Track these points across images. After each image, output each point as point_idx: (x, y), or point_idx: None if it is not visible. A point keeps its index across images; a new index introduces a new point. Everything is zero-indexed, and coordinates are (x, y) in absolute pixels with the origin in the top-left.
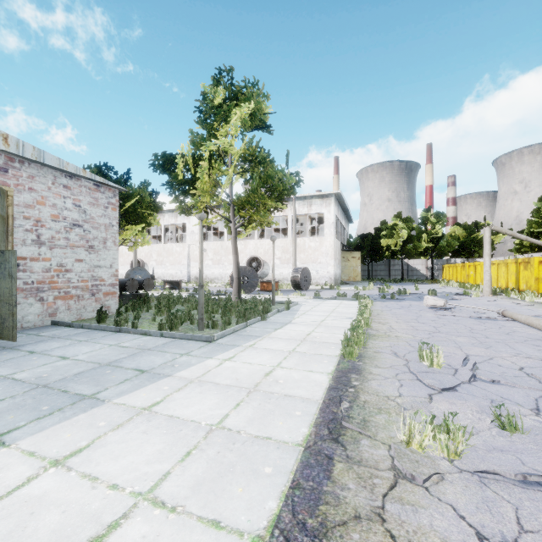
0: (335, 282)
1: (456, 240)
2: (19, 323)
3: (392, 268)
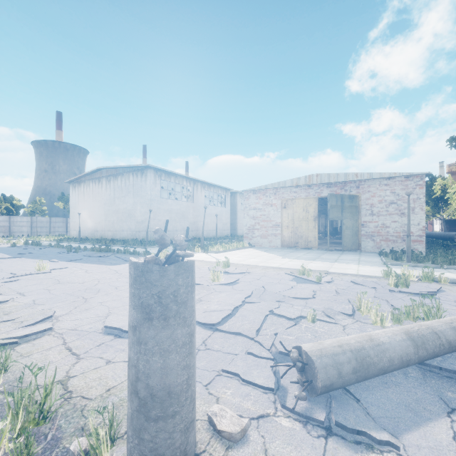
0: None
1: None
2: (363, 249)
3: None
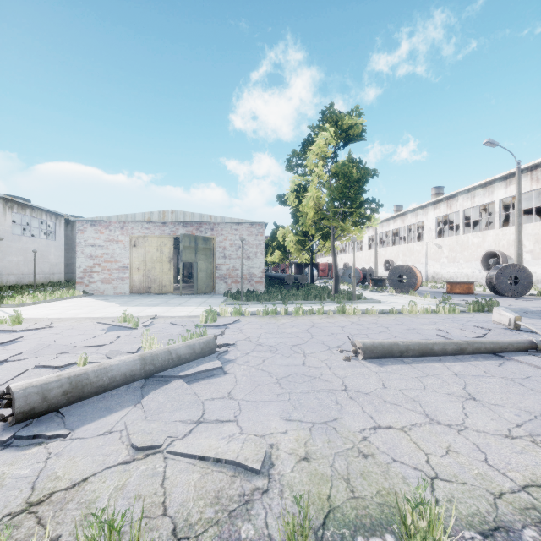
0: None
1: None
2: (217, 291)
3: None
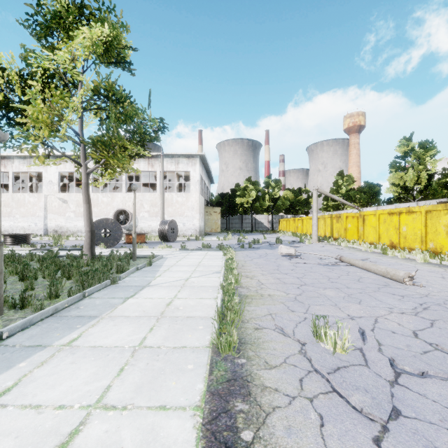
0: (200, 233)
1: (288, 201)
2: None
3: (244, 221)
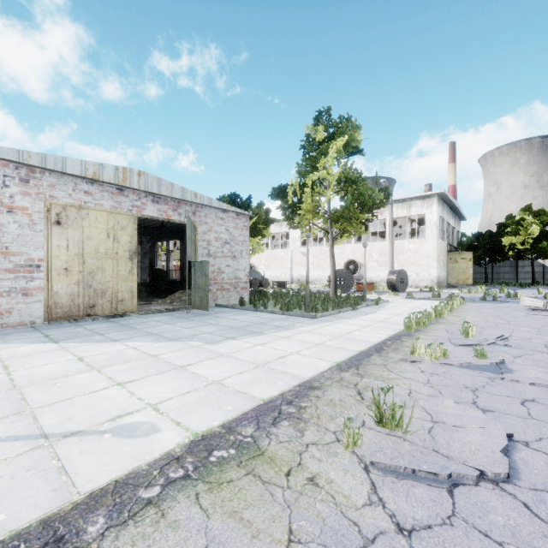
0: (438, 285)
1: None
2: None
3: (520, 269)
